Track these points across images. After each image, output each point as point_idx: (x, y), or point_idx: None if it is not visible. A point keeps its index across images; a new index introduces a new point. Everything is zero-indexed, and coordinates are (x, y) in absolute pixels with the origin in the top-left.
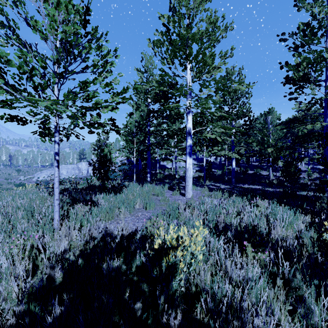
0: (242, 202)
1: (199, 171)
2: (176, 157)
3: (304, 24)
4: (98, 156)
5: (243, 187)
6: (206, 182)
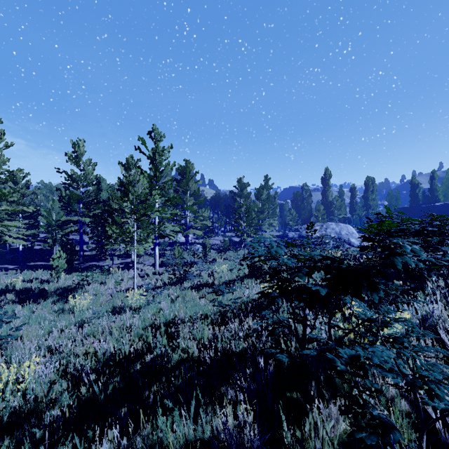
0: (31, 272)
1: None
2: None
3: (68, 175)
4: None
5: (30, 265)
6: None
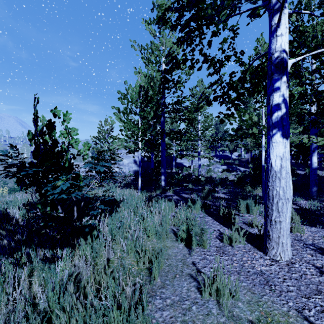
0: None
1: (227, 170)
2: (199, 152)
3: None
4: (32, 137)
5: None
6: (258, 191)
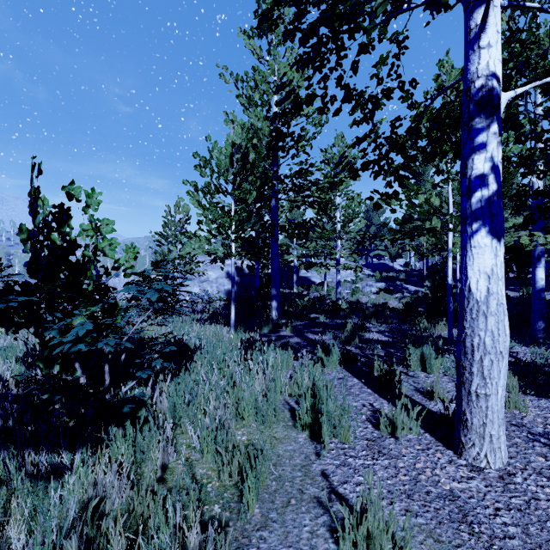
0: None
1: (385, 291)
2: (338, 260)
3: None
4: (28, 237)
5: None
6: (440, 328)
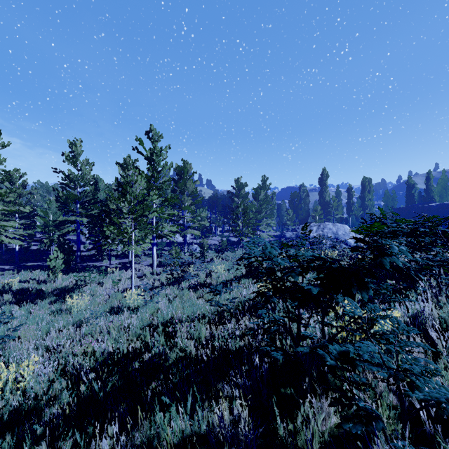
0: (28, 273)
1: None
2: None
3: (65, 175)
4: None
5: (27, 265)
6: None
